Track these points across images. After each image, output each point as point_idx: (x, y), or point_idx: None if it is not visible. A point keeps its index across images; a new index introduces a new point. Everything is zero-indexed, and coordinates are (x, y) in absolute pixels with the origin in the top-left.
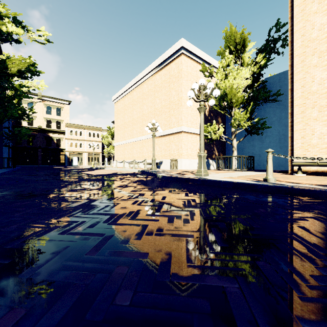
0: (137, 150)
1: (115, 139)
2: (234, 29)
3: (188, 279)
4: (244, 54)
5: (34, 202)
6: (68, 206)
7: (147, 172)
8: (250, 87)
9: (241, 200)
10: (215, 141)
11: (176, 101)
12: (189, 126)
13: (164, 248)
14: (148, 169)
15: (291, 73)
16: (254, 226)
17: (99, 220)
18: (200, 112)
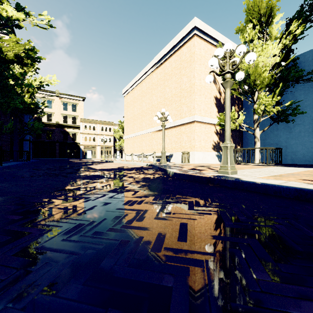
0: (146, 143)
1: (125, 132)
2: None
3: None
4: (270, 27)
5: None
6: None
7: (156, 167)
8: (276, 67)
9: None
10: (232, 131)
11: (188, 88)
12: (203, 115)
13: None
14: (158, 163)
15: None
16: None
17: None
18: (224, 88)
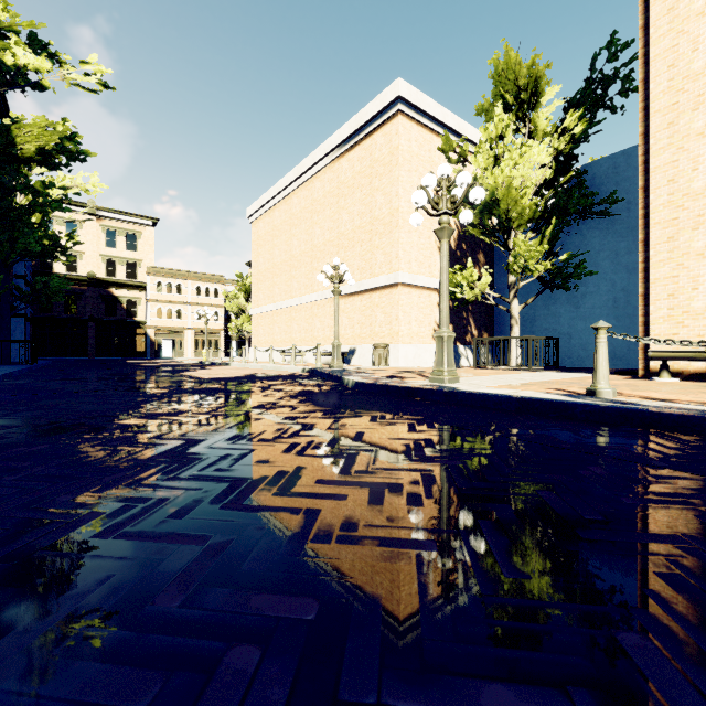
0: (301, 324)
1: (252, 301)
2: (515, 57)
3: (430, 697)
4: (537, 111)
5: (57, 446)
6: (133, 456)
7: (322, 374)
8: (549, 185)
9: (543, 443)
10: (472, 304)
11: (386, 218)
12: (415, 272)
13: (360, 583)
14: (325, 367)
15: (644, 152)
16: (587, 516)
17: (201, 496)
18: (439, 238)
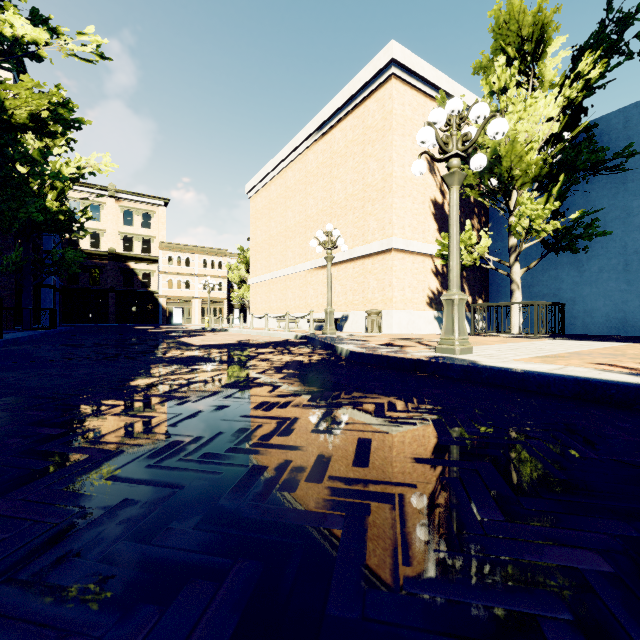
0: (295, 292)
1: (251, 271)
2: (519, 5)
3: None
4: (542, 62)
5: None
6: None
7: (314, 341)
8: (553, 142)
9: None
10: (466, 270)
11: (379, 184)
12: (409, 237)
13: None
14: (318, 334)
15: None
16: None
17: None
18: (448, 185)
